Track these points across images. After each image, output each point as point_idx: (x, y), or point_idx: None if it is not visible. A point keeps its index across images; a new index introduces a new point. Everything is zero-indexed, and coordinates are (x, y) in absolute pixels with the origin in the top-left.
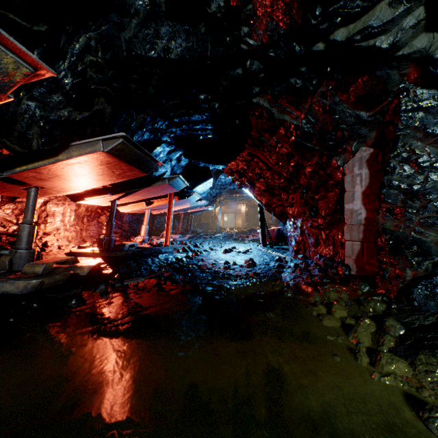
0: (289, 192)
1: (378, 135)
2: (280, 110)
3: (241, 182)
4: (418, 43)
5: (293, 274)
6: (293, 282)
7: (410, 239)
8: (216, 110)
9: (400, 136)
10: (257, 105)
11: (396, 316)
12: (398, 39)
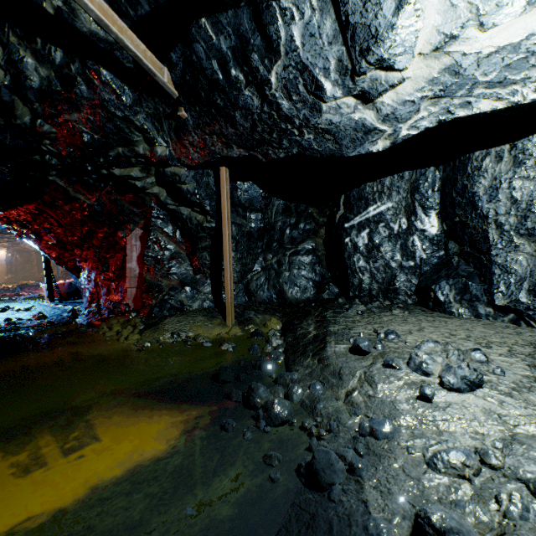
0: (84, 249)
1: (145, 223)
2: (76, 190)
3: (23, 232)
4: (155, 190)
5: (88, 317)
6: (88, 322)
7: (156, 284)
8: (5, 174)
9: (152, 229)
10: (54, 181)
11: (144, 322)
12: (146, 186)
